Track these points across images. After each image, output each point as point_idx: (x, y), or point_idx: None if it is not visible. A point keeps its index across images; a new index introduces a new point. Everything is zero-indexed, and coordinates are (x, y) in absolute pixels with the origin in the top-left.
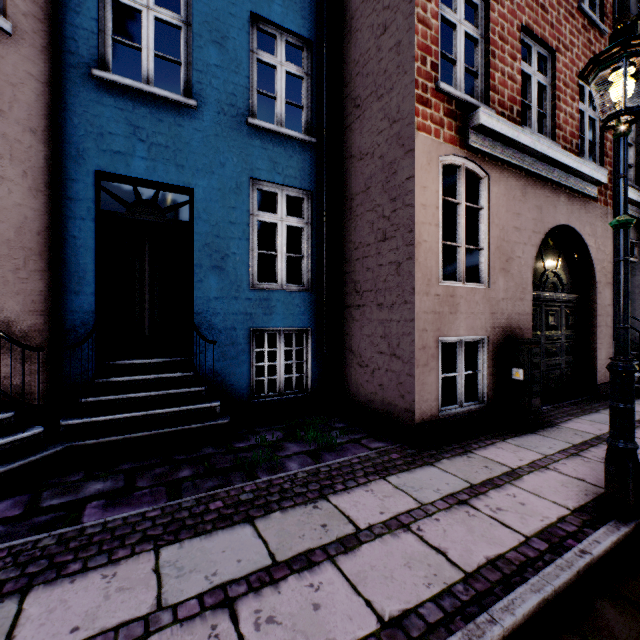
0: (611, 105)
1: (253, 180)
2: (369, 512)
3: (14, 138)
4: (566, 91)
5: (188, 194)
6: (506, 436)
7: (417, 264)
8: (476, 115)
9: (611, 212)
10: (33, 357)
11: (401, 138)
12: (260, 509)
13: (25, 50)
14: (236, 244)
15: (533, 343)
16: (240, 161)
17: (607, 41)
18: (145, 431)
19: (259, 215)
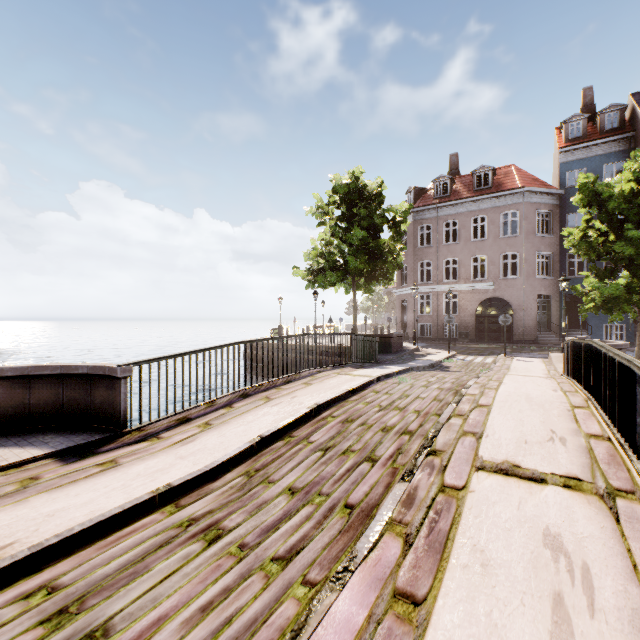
0: None
1: None
2: None
3: (553, 294)
4: None
5: None
6: None
7: None
8: None
9: None
10: (555, 327)
11: None
12: None
13: (554, 279)
14: None
15: None
16: None
17: None
18: None
19: None
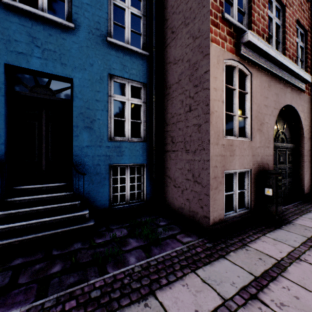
0: (311, 40)
1: (111, 75)
2: (187, 310)
3: None
4: (290, 29)
5: (70, 82)
6: (265, 231)
7: (211, 125)
8: (246, 35)
9: (311, 99)
10: None
11: (201, 47)
12: (103, 309)
13: None
14: (100, 113)
15: (278, 173)
16: (102, 63)
17: (309, 5)
18: (36, 233)
19: (114, 96)
